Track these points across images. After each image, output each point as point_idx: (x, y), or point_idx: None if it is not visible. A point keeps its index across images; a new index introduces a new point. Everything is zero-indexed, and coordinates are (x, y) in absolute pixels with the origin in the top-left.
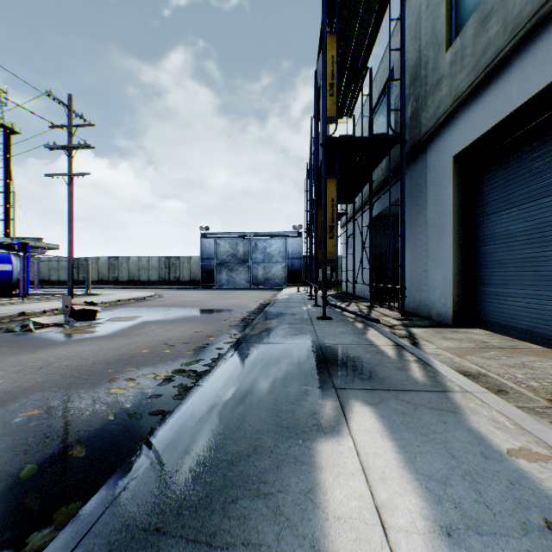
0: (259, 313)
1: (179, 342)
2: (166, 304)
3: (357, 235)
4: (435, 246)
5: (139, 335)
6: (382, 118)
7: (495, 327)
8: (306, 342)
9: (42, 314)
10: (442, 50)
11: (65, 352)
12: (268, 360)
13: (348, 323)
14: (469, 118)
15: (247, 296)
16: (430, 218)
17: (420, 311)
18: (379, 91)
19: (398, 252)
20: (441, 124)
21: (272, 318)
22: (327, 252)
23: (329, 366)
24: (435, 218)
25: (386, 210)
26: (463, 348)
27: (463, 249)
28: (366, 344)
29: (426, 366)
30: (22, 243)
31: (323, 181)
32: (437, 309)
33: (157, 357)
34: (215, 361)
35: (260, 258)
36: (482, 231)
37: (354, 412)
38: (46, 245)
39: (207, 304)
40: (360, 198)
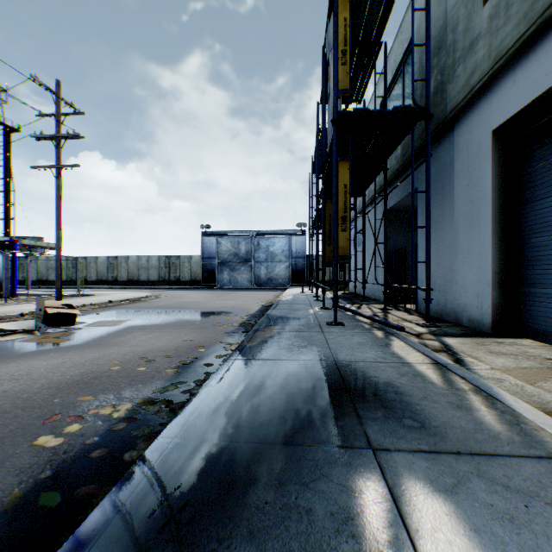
0: (260, 316)
1: (161, 355)
2: (161, 305)
3: (366, 231)
4: (467, 239)
5: (116, 345)
6: (396, 102)
7: (551, 337)
8: (318, 359)
9: (20, 317)
10: (477, 5)
11: (15, 369)
12: (269, 389)
13: (364, 330)
14: (516, 81)
15: (249, 296)
16: (459, 207)
17: (445, 316)
18: (392, 72)
19: (416, 248)
20: (475, 94)
21: (275, 324)
22: (338, 247)
23: (355, 401)
24: (467, 207)
25: (401, 203)
26: (526, 369)
27: (504, 242)
28: (396, 362)
29: (494, 402)
30: (10, 241)
31: (333, 164)
32: (469, 313)
33: (127, 378)
34: (199, 385)
35: (263, 257)
36: (532, 219)
37: (421, 515)
38: (46, 244)
39: (204, 306)
40: (369, 192)
